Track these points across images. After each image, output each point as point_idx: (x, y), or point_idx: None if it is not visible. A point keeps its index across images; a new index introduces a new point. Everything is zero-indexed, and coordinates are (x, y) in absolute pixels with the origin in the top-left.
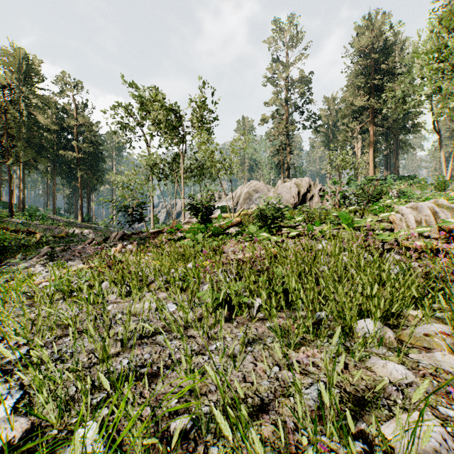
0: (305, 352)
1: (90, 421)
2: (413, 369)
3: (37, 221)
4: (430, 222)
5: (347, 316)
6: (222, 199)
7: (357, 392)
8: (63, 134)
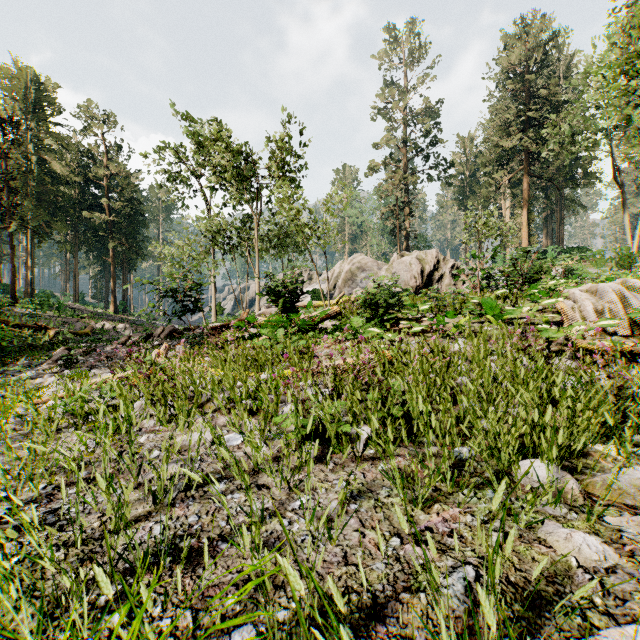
0: (440, 513)
1: (89, 638)
2: (614, 542)
3: (51, 312)
4: (617, 312)
5: (502, 454)
6: (313, 281)
7: (528, 583)
8: (88, 188)
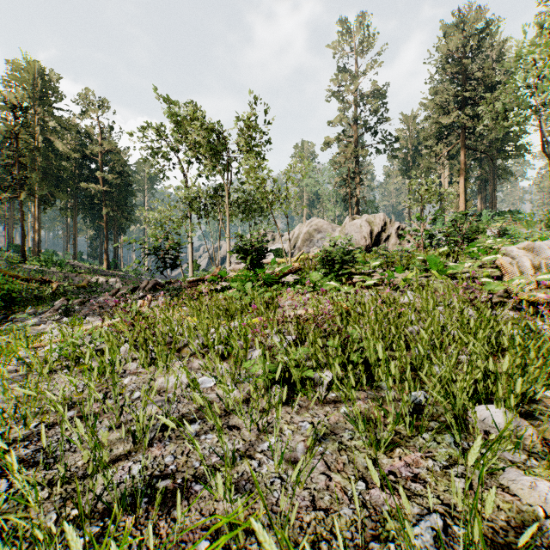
0: (402, 457)
1: None
2: None
3: (54, 268)
4: None
5: (457, 399)
6: (276, 241)
7: (496, 534)
8: (85, 163)
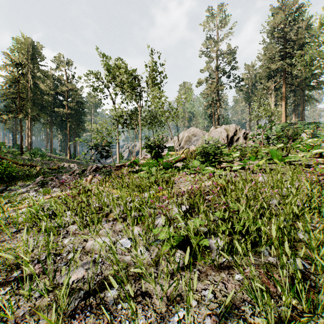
0: None
1: None
2: None
3: (39, 158)
4: None
5: None
6: (169, 142)
7: None
8: (57, 97)
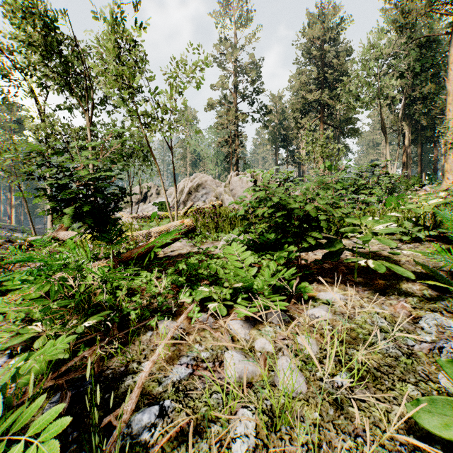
0: None
1: None
2: None
3: None
4: None
5: None
6: (161, 195)
7: None
8: None
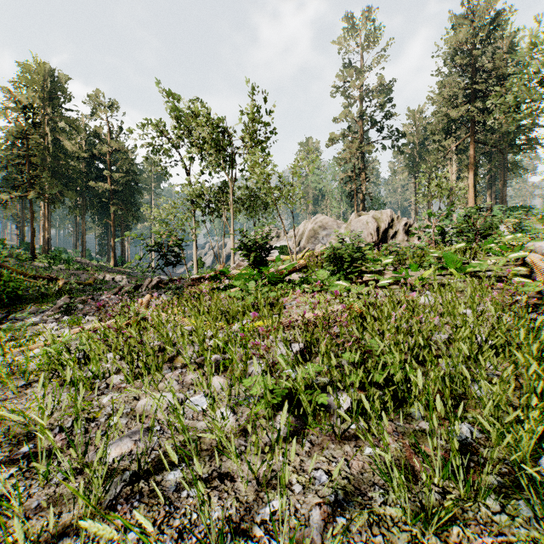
0: (465, 543)
1: None
2: None
3: (62, 265)
4: None
5: (522, 443)
6: (281, 238)
7: None
8: (93, 163)
